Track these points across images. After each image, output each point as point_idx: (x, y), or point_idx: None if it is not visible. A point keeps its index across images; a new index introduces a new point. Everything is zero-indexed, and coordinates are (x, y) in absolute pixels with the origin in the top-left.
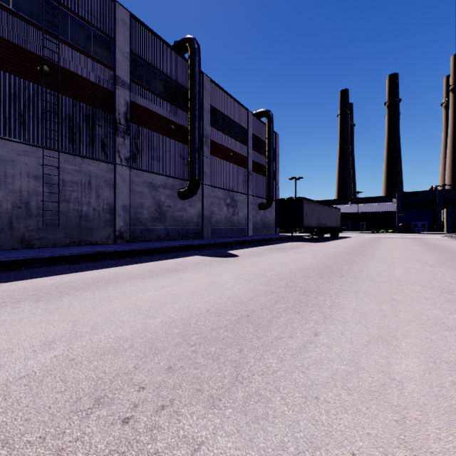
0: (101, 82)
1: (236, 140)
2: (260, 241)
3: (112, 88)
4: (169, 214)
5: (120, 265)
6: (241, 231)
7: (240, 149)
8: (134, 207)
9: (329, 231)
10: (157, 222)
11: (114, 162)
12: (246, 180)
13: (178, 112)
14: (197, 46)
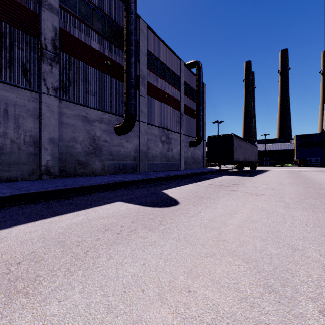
0: None
1: (170, 85)
2: (193, 174)
3: (37, 10)
4: (106, 149)
5: None
6: (174, 165)
7: (174, 93)
8: (65, 141)
9: (249, 165)
10: (91, 157)
11: (38, 90)
12: (179, 121)
13: (115, 50)
14: None
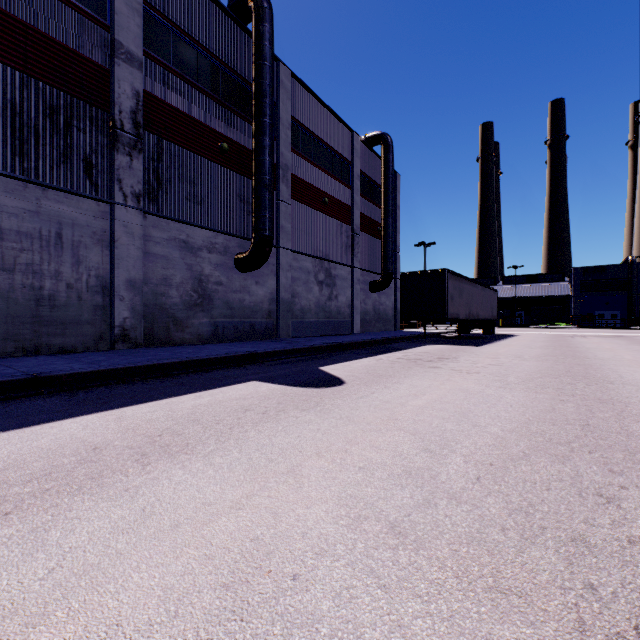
0: (84, 48)
1: (334, 179)
2: (375, 342)
3: (108, 64)
4: (220, 297)
5: (44, 418)
6: (342, 325)
7: (340, 193)
8: (151, 284)
9: (480, 326)
10: (196, 311)
11: (110, 200)
12: (349, 244)
13: (235, 121)
14: (268, 5)
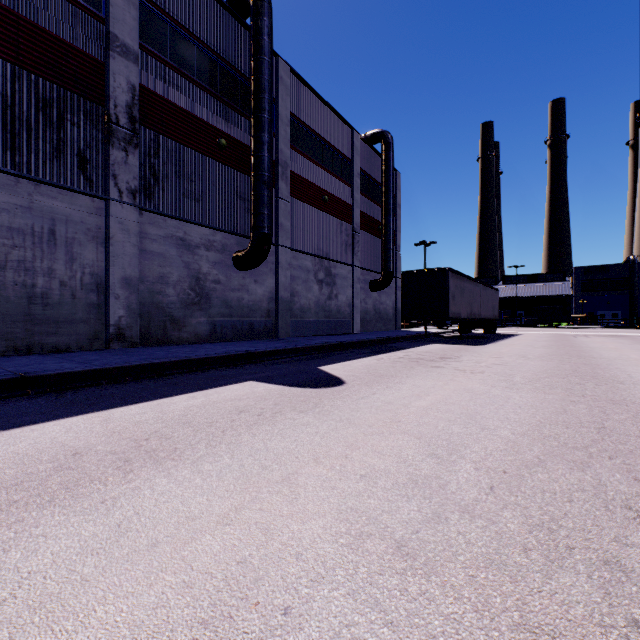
0: (78, 41)
1: (334, 176)
2: (376, 342)
3: (103, 57)
4: (218, 296)
5: (26, 421)
6: (342, 325)
7: (340, 191)
8: (148, 282)
9: (482, 326)
10: (193, 310)
11: (104, 196)
12: (350, 243)
13: (234, 117)
14: None
